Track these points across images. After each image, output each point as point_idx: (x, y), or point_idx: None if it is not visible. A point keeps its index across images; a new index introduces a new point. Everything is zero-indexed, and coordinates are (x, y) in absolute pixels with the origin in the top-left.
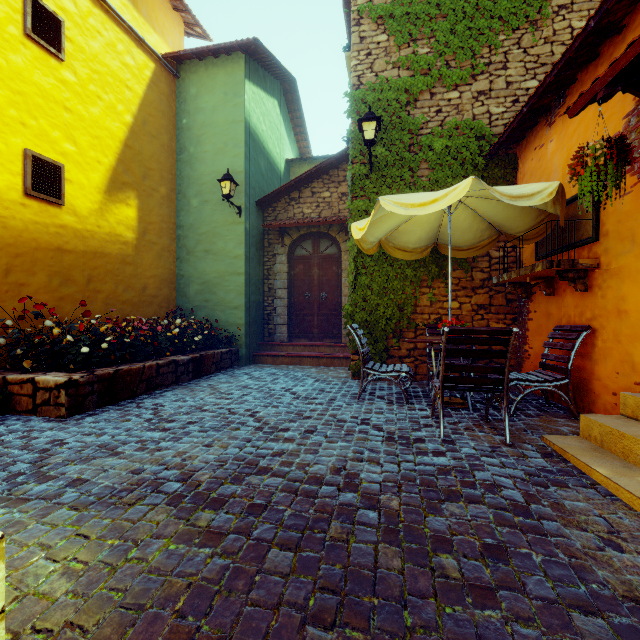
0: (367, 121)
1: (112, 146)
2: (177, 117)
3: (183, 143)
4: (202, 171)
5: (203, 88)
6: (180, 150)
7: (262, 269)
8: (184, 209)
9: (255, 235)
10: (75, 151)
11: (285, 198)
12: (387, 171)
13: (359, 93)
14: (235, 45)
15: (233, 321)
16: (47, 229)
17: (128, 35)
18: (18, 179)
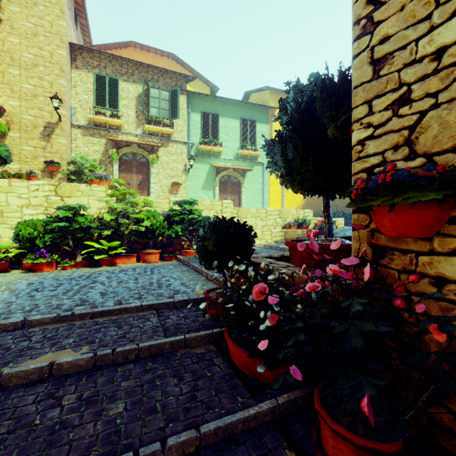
0: None
1: None
2: None
3: None
4: None
5: None
6: None
7: None
8: None
9: None
10: None
11: None
12: None
13: None
14: None
15: None
16: None
17: None
18: None
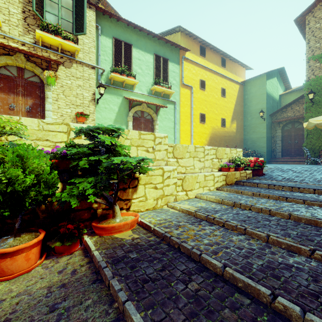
0: (310, 94)
1: (232, 111)
2: (243, 96)
3: (245, 103)
4: (251, 109)
5: (252, 86)
6: (244, 105)
7: (271, 135)
8: (246, 121)
9: (269, 125)
10: (226, 115)
11: (280, 111)
12: (319, 103)
13: (308, 83)
14: (263, 74)
15: (262, 151)
16: (223, 132)
17: (234, 83)
18: (220, 124)
